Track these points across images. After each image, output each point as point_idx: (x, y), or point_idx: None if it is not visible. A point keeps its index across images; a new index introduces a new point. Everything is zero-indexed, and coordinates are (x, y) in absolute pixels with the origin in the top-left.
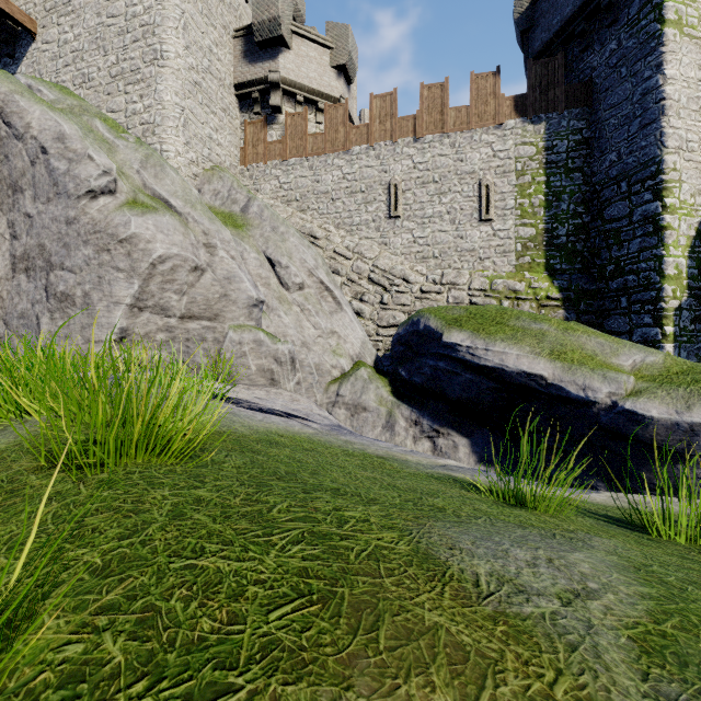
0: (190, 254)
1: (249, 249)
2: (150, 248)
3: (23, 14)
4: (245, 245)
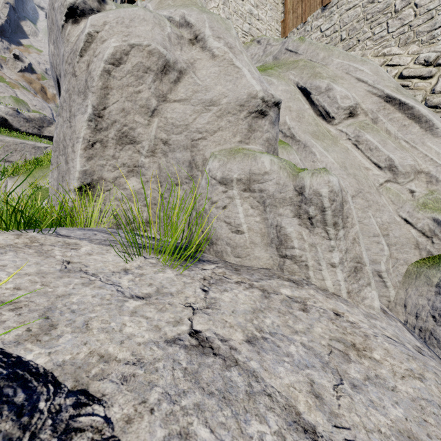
0: (155, 45)
1: (276, 82)
2: (104, 48)
3: None
4: (272, 79)
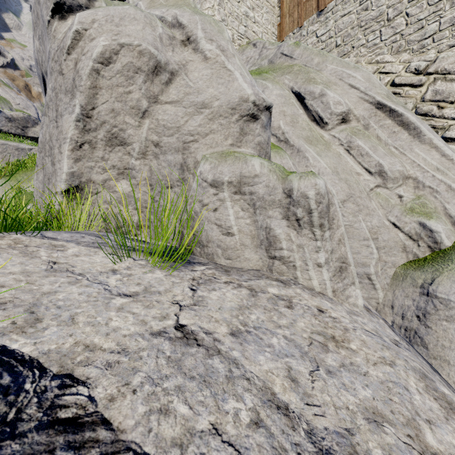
0: (146, 46)
1: (271, 86)
2: (93, 46)
3: None
4: (267, 83)
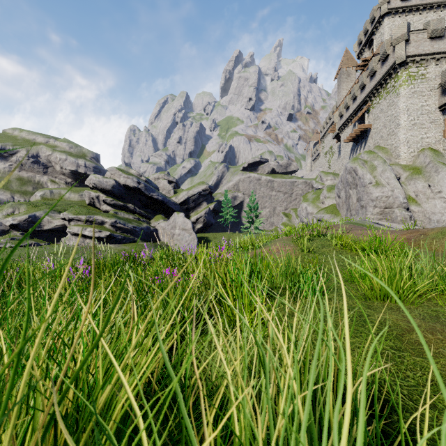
0: (385, 194)
1: (419, 183)
2: (376, 194)
3: (368, 125)
4: (418, 182)
